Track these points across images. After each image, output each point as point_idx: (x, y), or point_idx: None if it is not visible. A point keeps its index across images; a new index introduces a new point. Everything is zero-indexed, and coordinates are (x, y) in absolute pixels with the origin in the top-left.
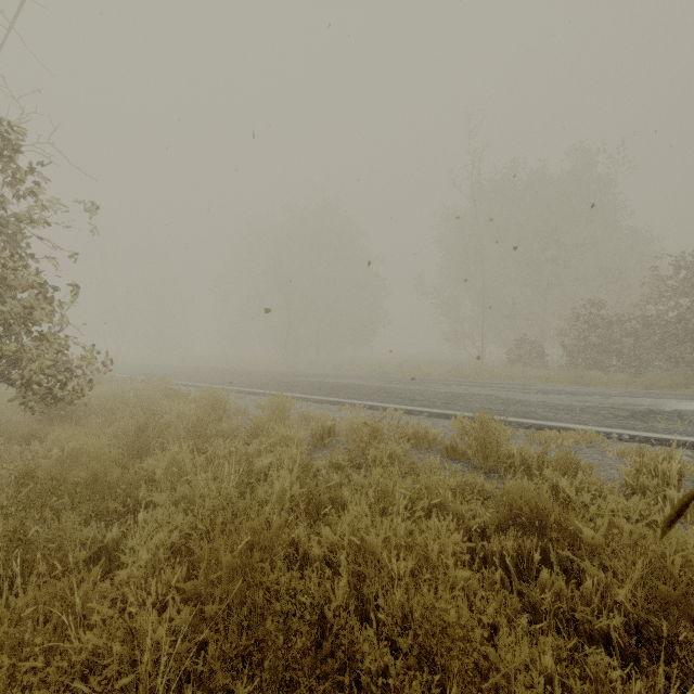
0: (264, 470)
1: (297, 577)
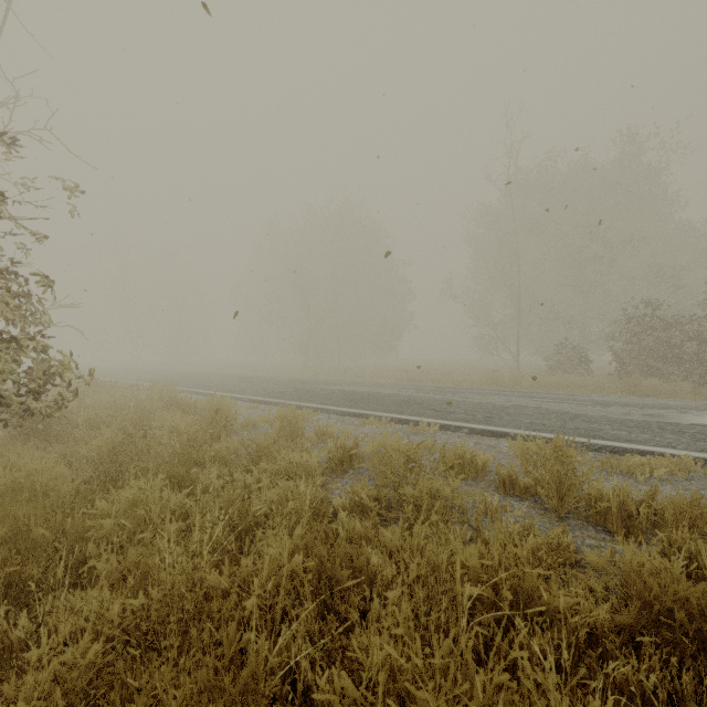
0: (262, 512)
1: None
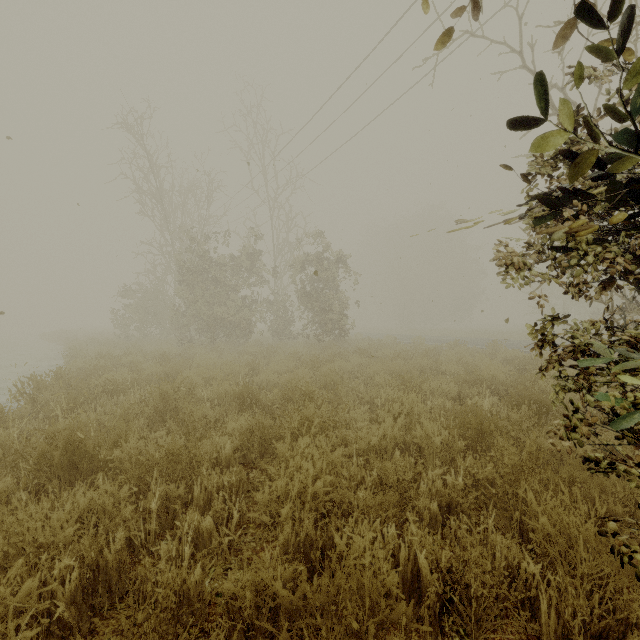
0: None
1: None
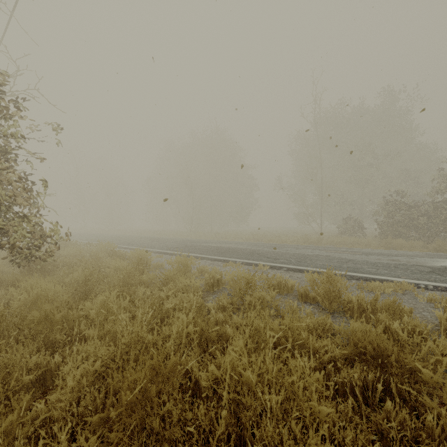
0: (170, 310)
1: (190, 399)
